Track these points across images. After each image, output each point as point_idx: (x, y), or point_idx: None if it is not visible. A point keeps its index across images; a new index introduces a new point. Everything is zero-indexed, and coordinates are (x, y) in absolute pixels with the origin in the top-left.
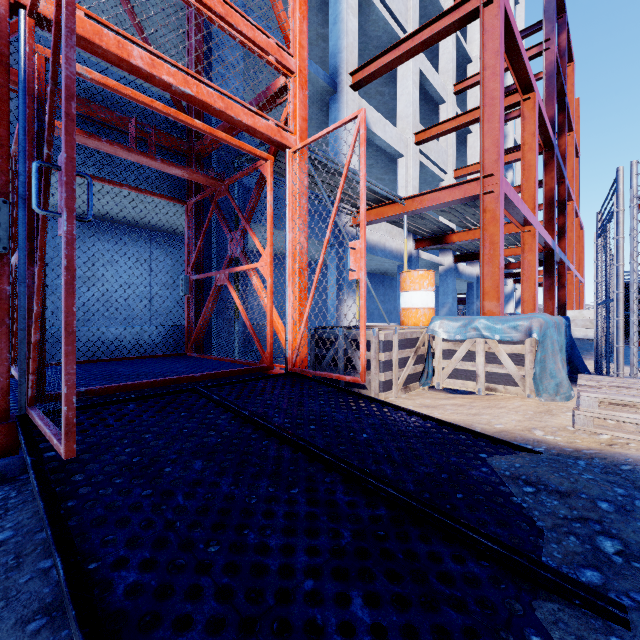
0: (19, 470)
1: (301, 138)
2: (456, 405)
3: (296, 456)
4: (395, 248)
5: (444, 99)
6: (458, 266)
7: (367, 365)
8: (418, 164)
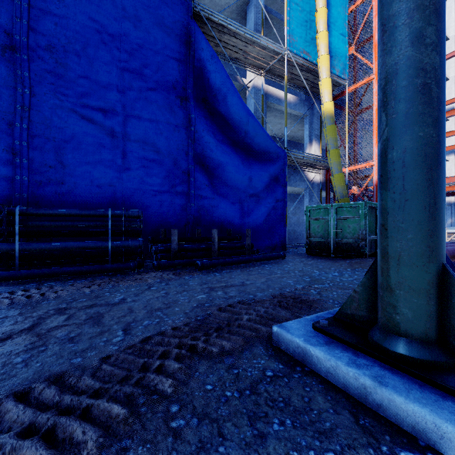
0: None
1: None
2: None
3: None
4: None
5: None
6: None
7: None
8: None
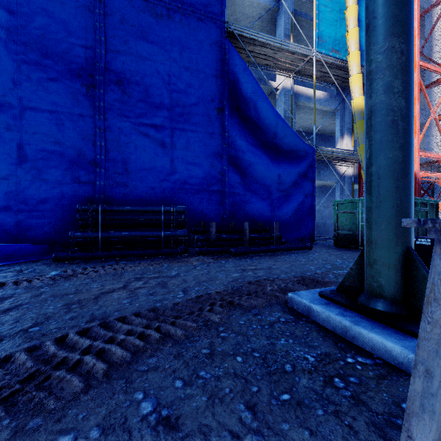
0: None
1: None
2: None
3: None
4: None
5: None
6: None
7: None
8: None
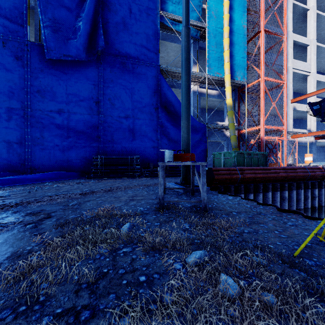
0: None
1: (286, 138)
2: None
3: None
4: (306, 141)
5: None
6: None
7: None
8: None
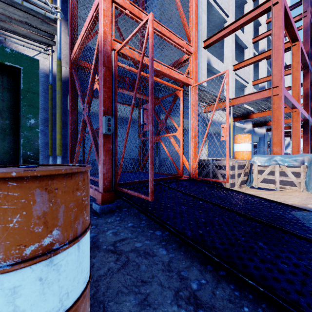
0: (115, 208)
1: (195, 80)
2: (267, 194)
3: (215, 207)
4: (223, 121)
5: (247, 46)
6: (254, 129)
7: (223, 176)
8: (234, 80)
